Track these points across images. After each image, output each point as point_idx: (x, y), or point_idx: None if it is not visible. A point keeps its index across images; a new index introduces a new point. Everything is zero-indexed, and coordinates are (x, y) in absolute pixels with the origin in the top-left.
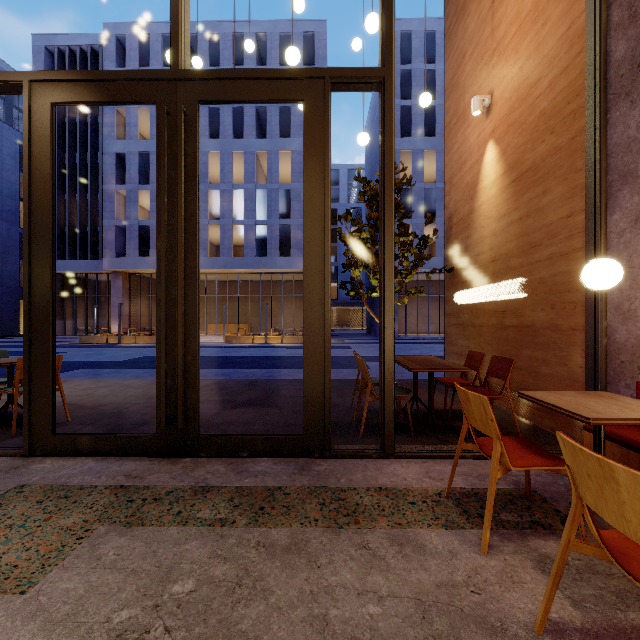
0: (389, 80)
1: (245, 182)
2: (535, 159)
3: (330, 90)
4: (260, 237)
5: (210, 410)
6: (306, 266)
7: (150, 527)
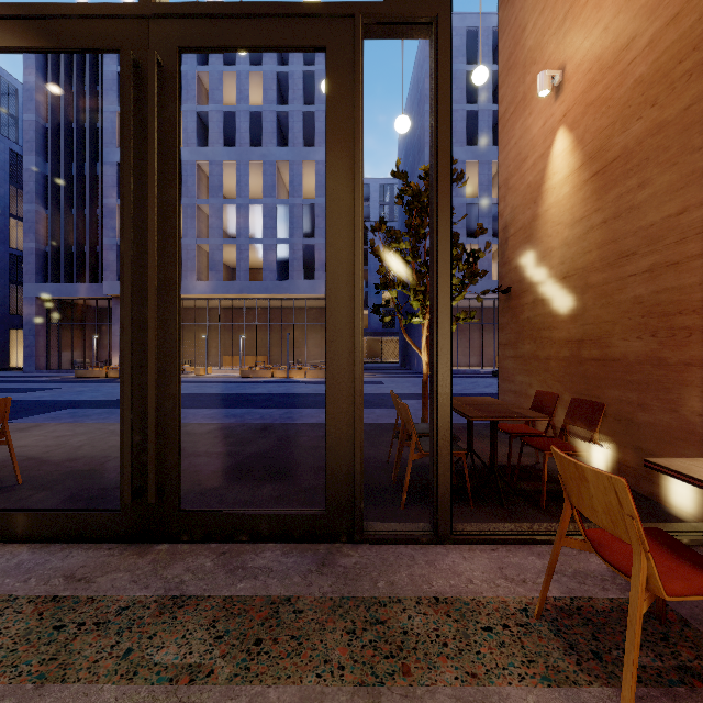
0: (444, 18)
1: (264, 196)
2: (627, 143)
3: (362, 32)
4: (281, 258)
5: (208, 467)
6: (329, 277)
7: (73, 686)
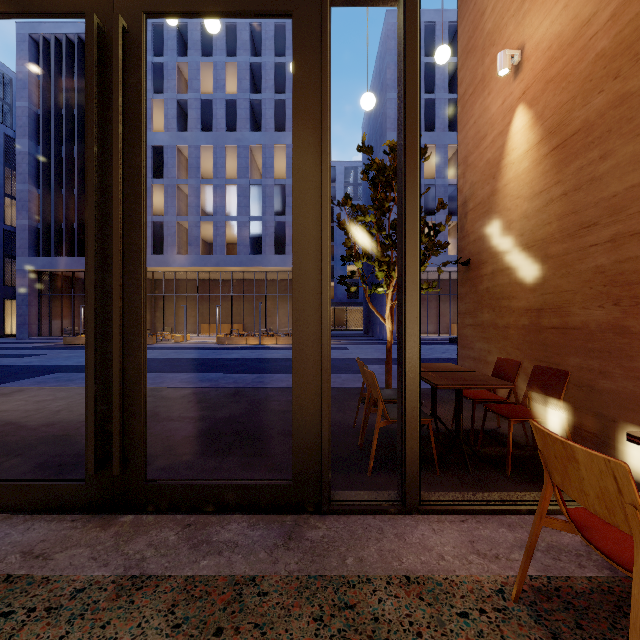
0: None
1: (238, 177)
2: (588, 116)
3: None
4: (254, 234)
5: (179, 432)
6: (296, 244)
7: None
